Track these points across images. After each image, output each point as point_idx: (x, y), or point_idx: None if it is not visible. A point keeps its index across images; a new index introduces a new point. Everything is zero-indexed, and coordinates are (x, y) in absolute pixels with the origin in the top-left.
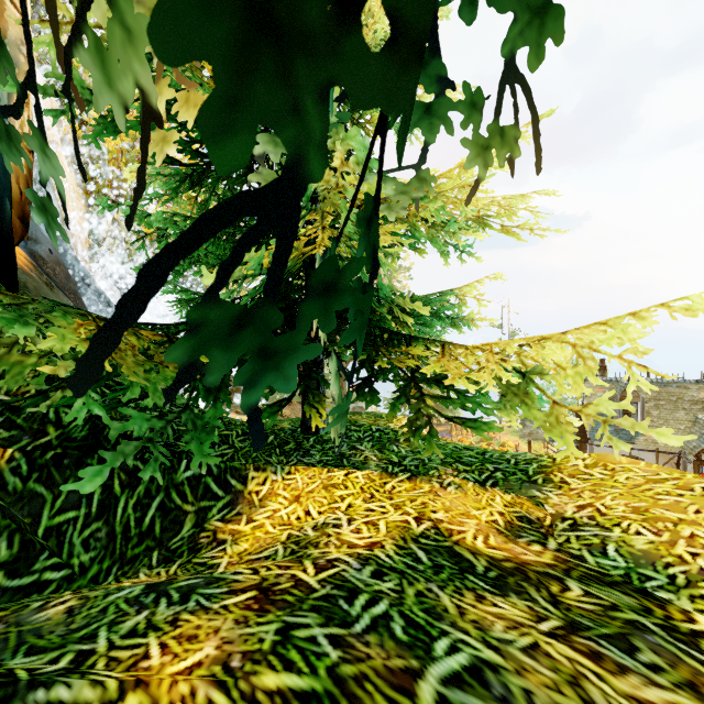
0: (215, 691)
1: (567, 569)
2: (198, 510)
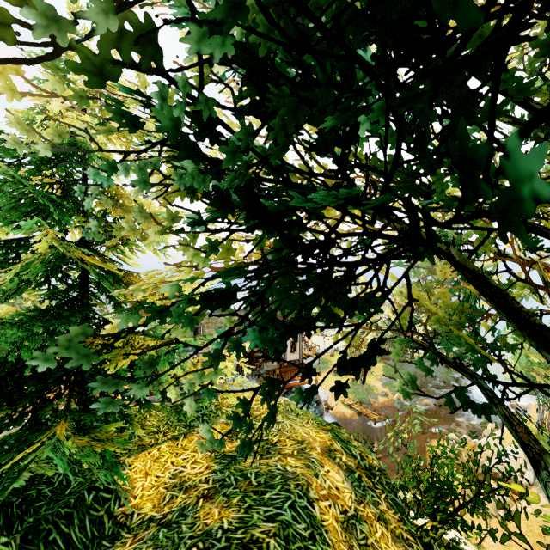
0: (231, 509)
1: None
2: (106, 511)
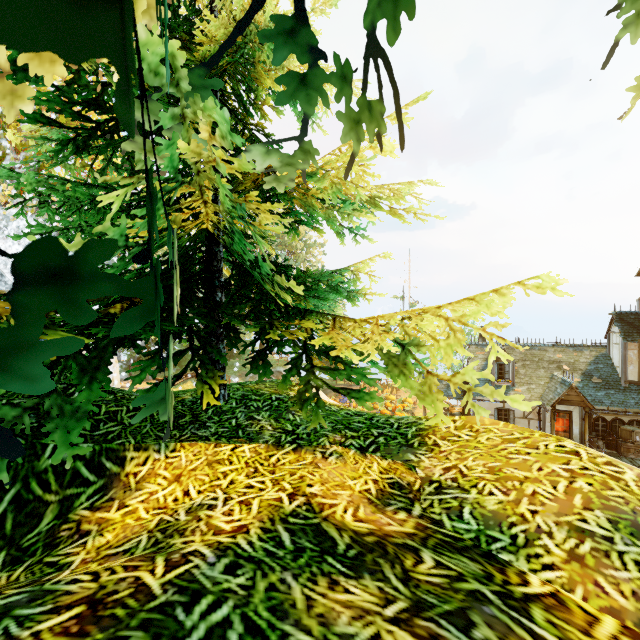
0: None
1: (425, 537)
2: (63, 499)
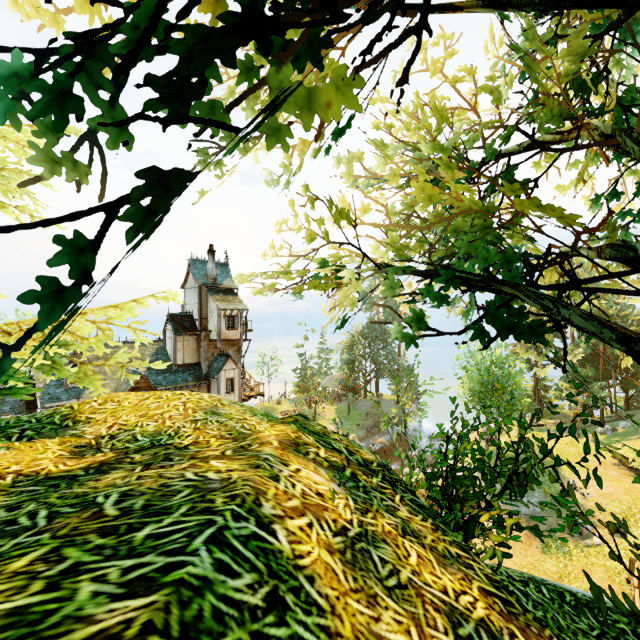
0: None
1: (125, 453)
2: None
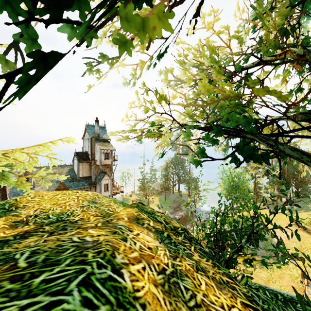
0: None
1: (41, 225)
2: None
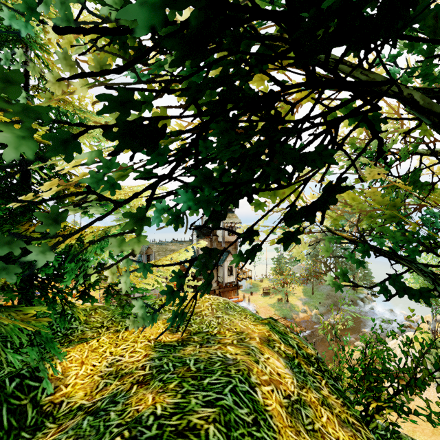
0: (166, 394)
1: (190, 334)
2: (31, 400)
